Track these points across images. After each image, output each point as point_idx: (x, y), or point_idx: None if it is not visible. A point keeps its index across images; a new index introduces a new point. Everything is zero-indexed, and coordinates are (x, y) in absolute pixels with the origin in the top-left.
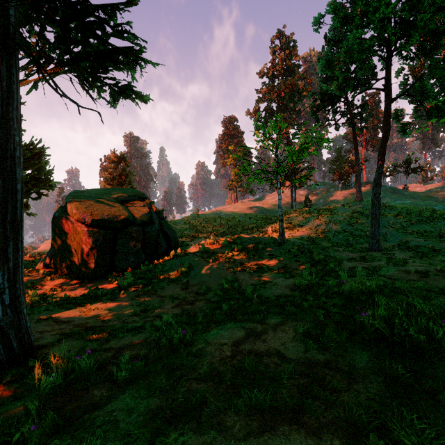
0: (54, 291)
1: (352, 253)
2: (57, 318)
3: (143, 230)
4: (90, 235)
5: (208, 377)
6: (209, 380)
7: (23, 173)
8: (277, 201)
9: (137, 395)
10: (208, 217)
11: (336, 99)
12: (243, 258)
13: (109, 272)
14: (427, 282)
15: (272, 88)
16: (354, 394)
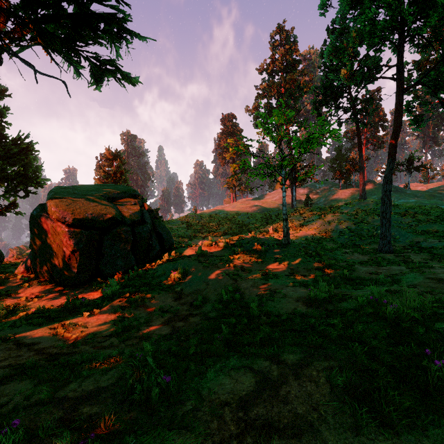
0: (29, 301)
1: (362, 255)
2: (20, 338)
3: (133, 230)
4: (71, 236)
5: None
6: None
7: (8, 169)
8: (277, 200)
9: None
10: (207, 217)
11: (339, 94)
12: (244, 261)
13: (95, 277)
14: None
15: (272, 84)
16: None
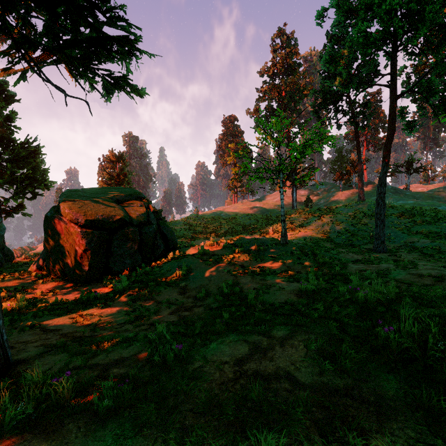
0: (45, 295)
1: (356, 254)
2: (44, 325)
3: (140, 231)
4: (83, 236)
5: (206, 408)
6: (208, 413)
7: (17, 172)
8: (278, 201)
9: (120, 432)
10: (208, 218)
11: (338, 98)
12: (244, 260)
13: (104, 274)
14: (443, 287)
15: (272, 87)
16: (388, 438)
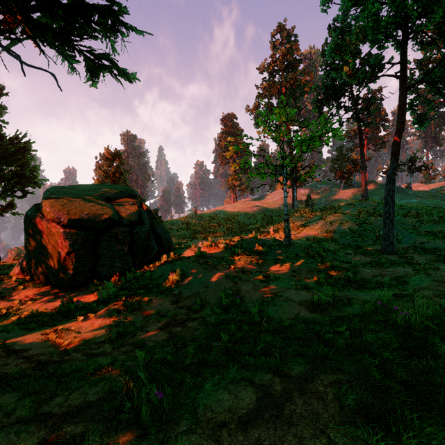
0: (22, 304)
1: (364, 256)
2: (10, 344)
3: (131, 231)
4: (66, 237)
5: None
6: None
7: (5, 169)
8: (278, 200)
9: None
10: (207, 217)
11: (340, 93)
12: (245, 263)
13: (91, 279)
14: None
15: (272, 84)
16: None
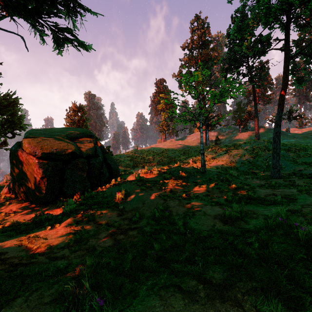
0: (7, 216)
1: (259, 180)
2: None
3: (88, 162)
4: (40, 166)
5: None
6: None
7: None
8: (195, 140)
9: None
10: (145, 152)
11: (240, 64)
12: (172, 185)
13: (59, 197)
14: None
15: (191, 57)
16: None
